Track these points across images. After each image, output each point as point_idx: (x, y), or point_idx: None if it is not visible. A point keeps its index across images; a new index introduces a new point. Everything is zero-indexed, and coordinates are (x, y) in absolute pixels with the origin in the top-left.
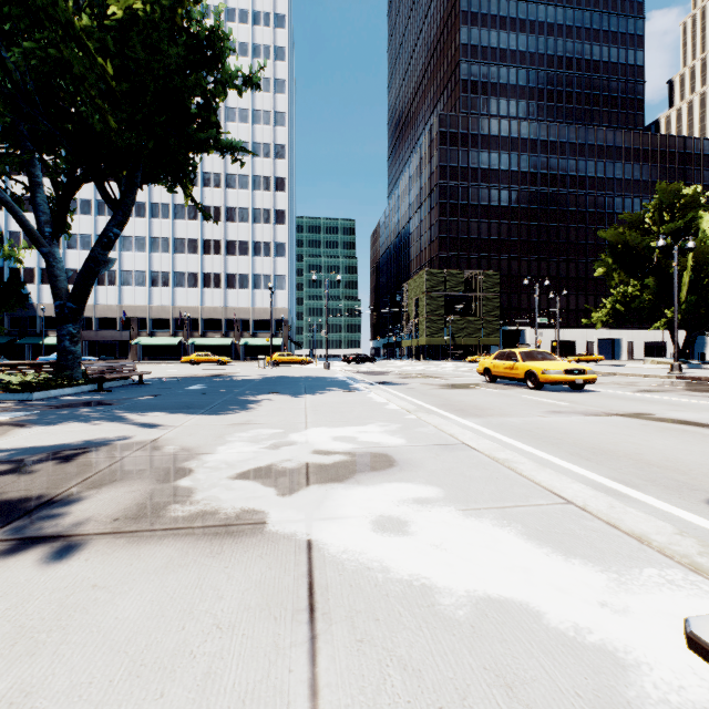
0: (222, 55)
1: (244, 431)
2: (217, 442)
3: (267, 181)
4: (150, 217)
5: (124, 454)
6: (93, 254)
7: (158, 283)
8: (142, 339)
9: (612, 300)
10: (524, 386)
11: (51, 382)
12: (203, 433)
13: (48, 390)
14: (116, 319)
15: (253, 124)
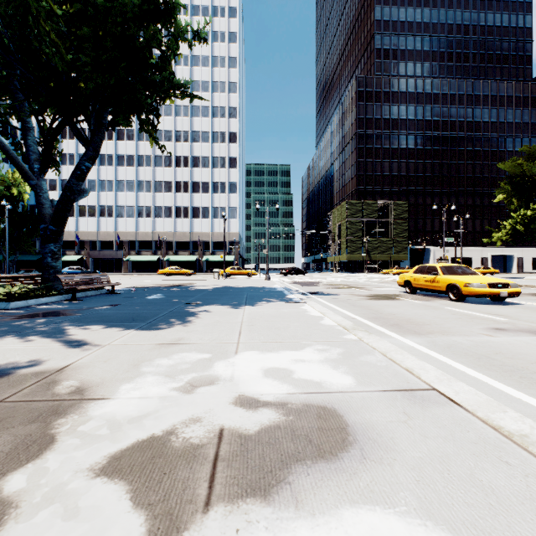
0: (175, 10)
1: (167, 356)
2: (127, 375)
3: (223, 135)
4: (137, 166)
5: (2, 396)
6: (69, 184)
7: (143, 214)
8: (131, 257)
9: (511, 222)
10: (444, 297)
11: (30, 293)
12: (121, 358)
13: (29, 299)
14: (113, 242)
15: (212, 92)
